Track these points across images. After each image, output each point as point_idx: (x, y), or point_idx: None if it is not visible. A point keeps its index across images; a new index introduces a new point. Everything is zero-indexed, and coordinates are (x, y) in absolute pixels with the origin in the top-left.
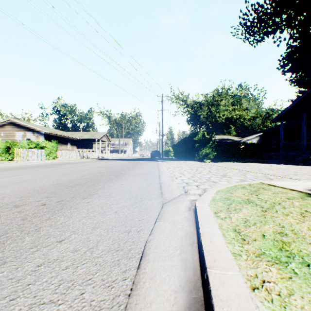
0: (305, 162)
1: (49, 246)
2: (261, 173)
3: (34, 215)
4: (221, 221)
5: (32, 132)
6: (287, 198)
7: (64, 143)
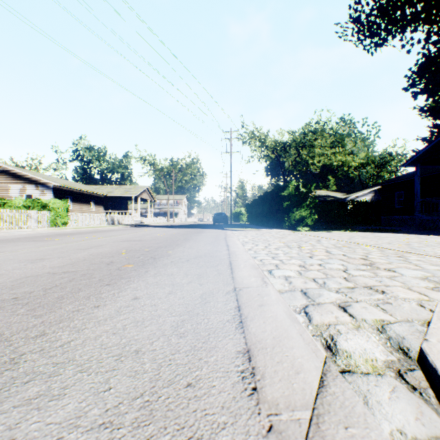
0: None
1: None
2: (430, 255)
3: None
4: None
5: (35, 186)
6: None
7: (85, 201)
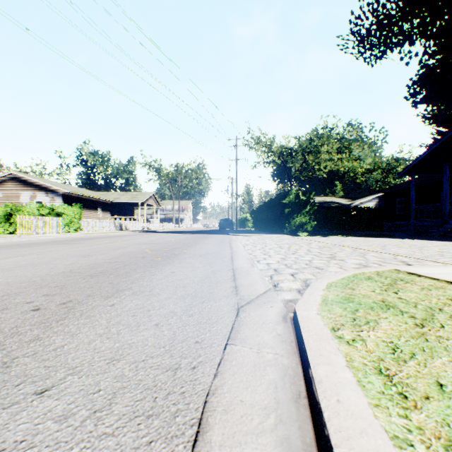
0: (448, 235)
1: (16, 404)
2: (388, 253)
3: (13, 330)
4: (348, 349)
5: (45, 192)
6: (450, 299)
7: (93, 207)
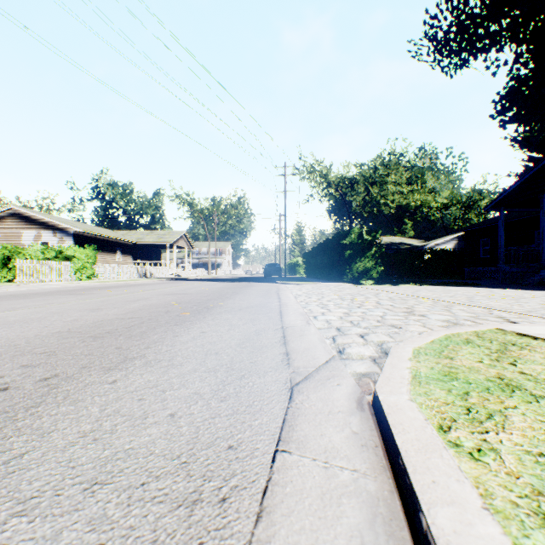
0: None
1: None
2: (479, 306)
3: None
4: (476, 470)
5: (52, 231)
6: None
7: (110, 250)
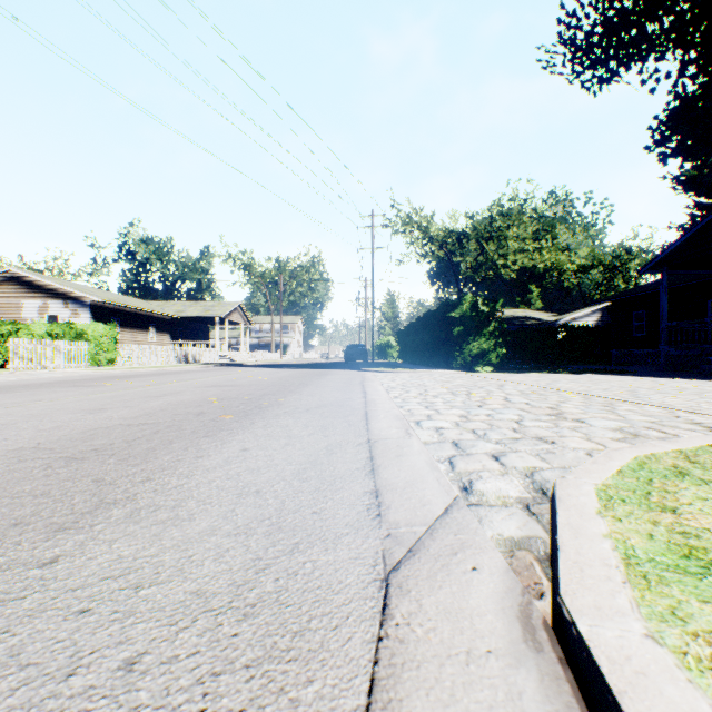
0: None
1: None
2: (652, 404)
3: None
4: None
5: (63, 301)
6: None
7: (141, 326)
